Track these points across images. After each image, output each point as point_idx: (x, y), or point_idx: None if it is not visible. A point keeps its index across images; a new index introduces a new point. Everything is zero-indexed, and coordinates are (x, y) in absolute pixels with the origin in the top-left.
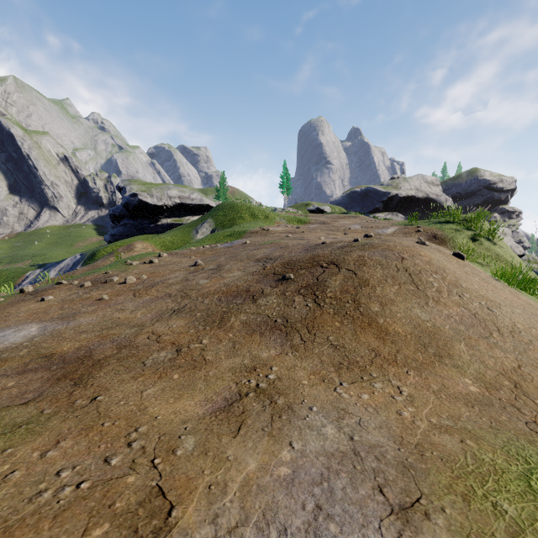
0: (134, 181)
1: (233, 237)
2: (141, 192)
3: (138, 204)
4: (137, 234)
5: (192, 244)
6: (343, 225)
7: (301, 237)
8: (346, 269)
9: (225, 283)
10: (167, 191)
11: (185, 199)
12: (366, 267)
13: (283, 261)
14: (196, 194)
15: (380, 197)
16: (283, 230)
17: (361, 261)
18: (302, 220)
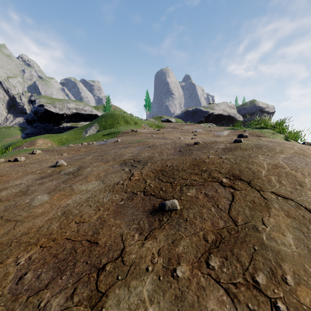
0: (43, 97)
1: (109, 136)
2: (47, 103)
3: (44, 112)
4: (45, 133)
5: (75, 141)
6: (189, 129)
7: (163, 137)
8: (276, 194)
9: (66, 208)
10: (67, 104)
11: (80, 110)
12: (310, 191)
13: (155, 167)
14: (88, 107)
15: (203, 114)
16: (148, 131)
17: (287, 175)
18: (159, 126)
